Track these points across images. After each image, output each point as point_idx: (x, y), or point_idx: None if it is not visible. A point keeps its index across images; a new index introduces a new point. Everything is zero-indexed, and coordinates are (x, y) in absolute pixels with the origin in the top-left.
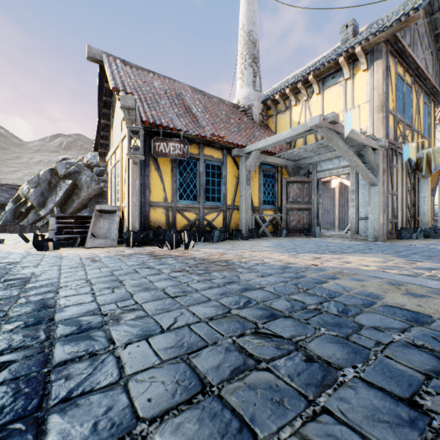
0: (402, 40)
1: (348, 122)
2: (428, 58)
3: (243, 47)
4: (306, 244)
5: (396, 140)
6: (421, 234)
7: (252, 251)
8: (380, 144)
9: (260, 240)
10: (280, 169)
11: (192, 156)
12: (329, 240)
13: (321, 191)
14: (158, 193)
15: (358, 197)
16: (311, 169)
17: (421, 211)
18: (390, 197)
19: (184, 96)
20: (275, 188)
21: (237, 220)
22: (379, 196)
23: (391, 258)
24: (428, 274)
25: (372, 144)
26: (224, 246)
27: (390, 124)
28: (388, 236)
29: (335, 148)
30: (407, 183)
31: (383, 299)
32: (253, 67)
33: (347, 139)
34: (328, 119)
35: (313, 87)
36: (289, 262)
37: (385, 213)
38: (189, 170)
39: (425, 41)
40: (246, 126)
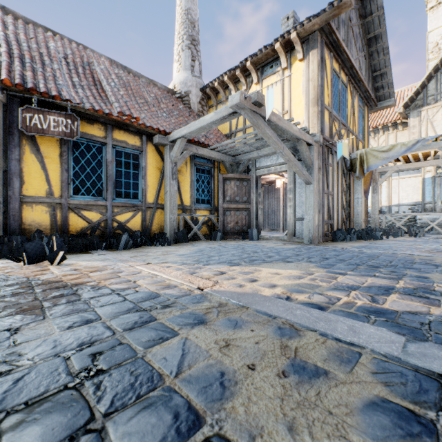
0: (337, 32)
1: (270, 100)
2: (362, 60)
3: (180, 26)
4: (233, 250)
5: (331, 138)
6: (354, 236)
7: (147, 263)
8: (315, 139)
9: (184, 246)
10: (218, 164)
11: (95, 139)
12: (264, 243)
13: (268, 191)
14: (37, 185)
15: (295, 197)
16: (251, 166)
17: (355, 212)
18: (325, 197)
19: (95, 66)
20: (211, 185)
21: (162, 221)
22: (314, 195)
23: (312, 270)
24: (345, 301)
25: (307, 138)
26: (122, 256)
27: (326, 120)
28: (324, 239)
29: (264, 138)
30: (342, 183)
31: (228, 403)
32: (191, 50)
33: (278, 128)
34: (251, 100)
35: (252, 76)
36: (170, 283)
37: (320, 214)
38: (90, 156)
39: (359, 42)
40: (180, 114)
